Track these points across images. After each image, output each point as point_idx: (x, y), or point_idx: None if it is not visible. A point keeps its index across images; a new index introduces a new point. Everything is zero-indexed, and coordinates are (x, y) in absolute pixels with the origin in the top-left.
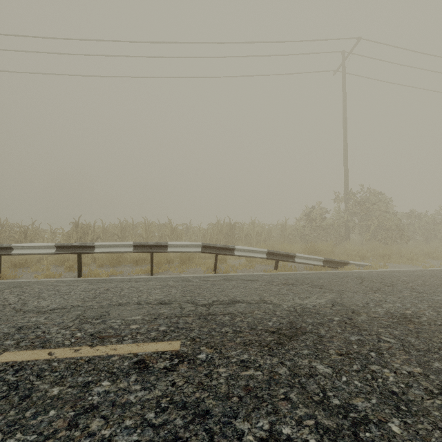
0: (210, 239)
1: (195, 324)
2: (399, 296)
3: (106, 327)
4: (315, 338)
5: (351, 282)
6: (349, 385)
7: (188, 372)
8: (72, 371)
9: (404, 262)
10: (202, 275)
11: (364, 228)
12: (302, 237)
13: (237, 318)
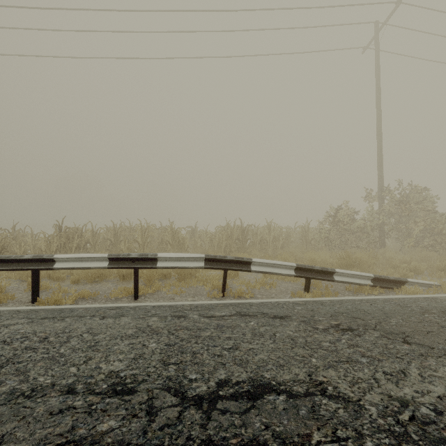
0: (218, 245)
1: None
2: None
3: None
4: None
5: (445, 324)
6: None
7: None
8: None
9: None
10: (204, 304)
11: (402, 232)
12: (327, 242)
13: None
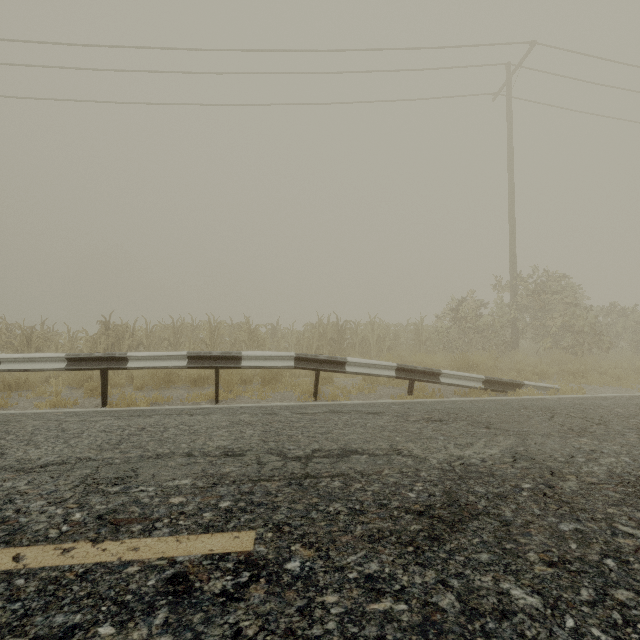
0: (307, 347)
1: (281, 497)
2: (622, 443)
3: (128, 500)
4: (497, 526)
5: (534, 416)
6: (583, 639)
7: (267, 604)
8: (48, 600)
9: (608, 383)
10: (294, 404)
11: (540, 331)
12: (447, 343)
13: (354, 483)
